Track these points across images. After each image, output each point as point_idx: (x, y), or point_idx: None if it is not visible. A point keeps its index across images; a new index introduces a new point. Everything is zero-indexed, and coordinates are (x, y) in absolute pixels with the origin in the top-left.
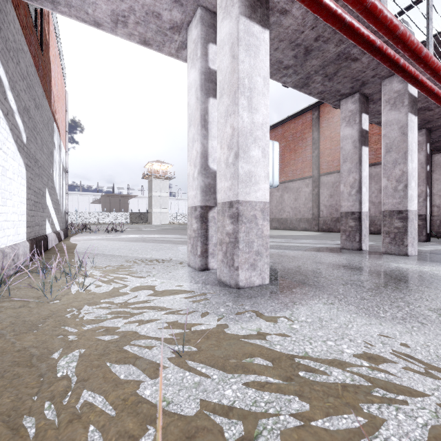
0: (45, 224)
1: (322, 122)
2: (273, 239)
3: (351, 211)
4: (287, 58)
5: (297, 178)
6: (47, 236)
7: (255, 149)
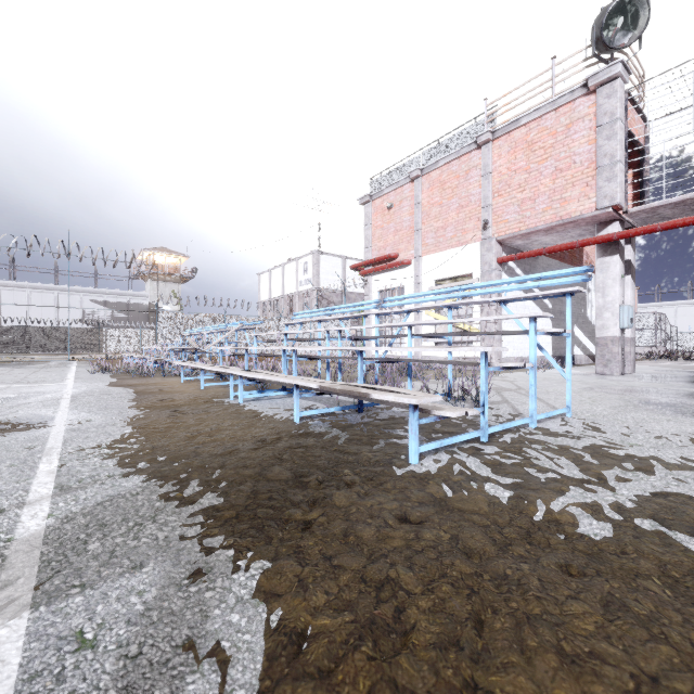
0: (572, 348)
1: None
2: None
3: None
4: None
5: None
6: (574, 356)
7: (606, 313)
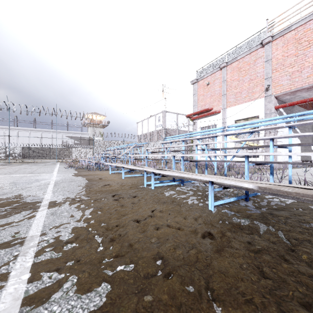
0: (310, 156)
1: None
2: None
3: None
4: None
5: None
6: (311, 160)
7: None
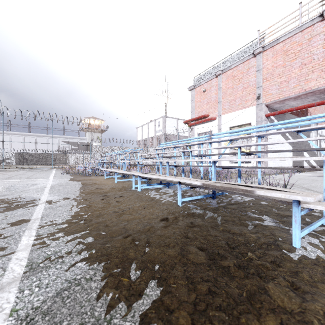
0: (302, 162)
1: None
2: None
3: None
4: None
5: None
6: (304, 166)
7: None
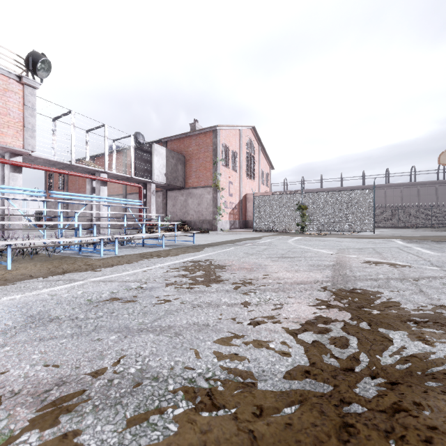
0: None
1: (128, 161)
2: (70, 232)
3: (89, 218)
4: (47, 165)
5: (115, 194)
6: None
7: (16, 204)
